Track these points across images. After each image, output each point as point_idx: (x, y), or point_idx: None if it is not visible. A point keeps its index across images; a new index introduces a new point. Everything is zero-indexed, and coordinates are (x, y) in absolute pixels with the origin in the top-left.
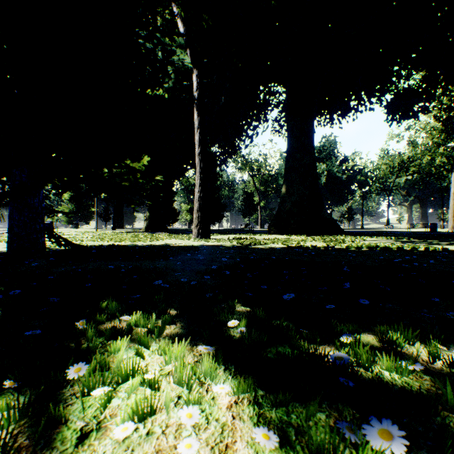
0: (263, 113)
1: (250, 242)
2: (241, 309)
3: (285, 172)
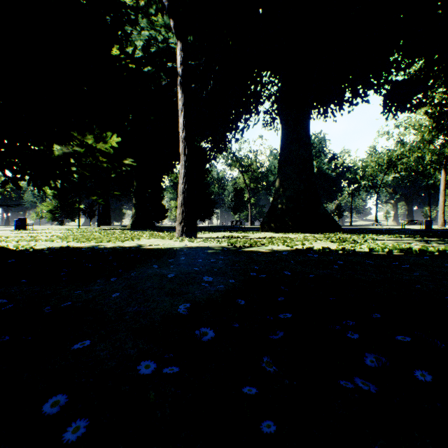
0: (255, 104)
1: (244, 243)
2: None
3: (279, 165)
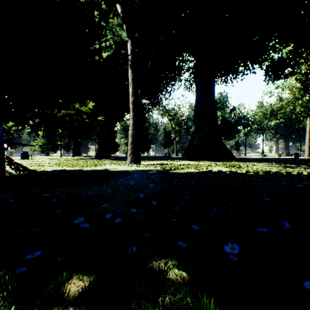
0: (178, 74)
1: (170, 168)
2: (174, 276)
3: (194, 116)
